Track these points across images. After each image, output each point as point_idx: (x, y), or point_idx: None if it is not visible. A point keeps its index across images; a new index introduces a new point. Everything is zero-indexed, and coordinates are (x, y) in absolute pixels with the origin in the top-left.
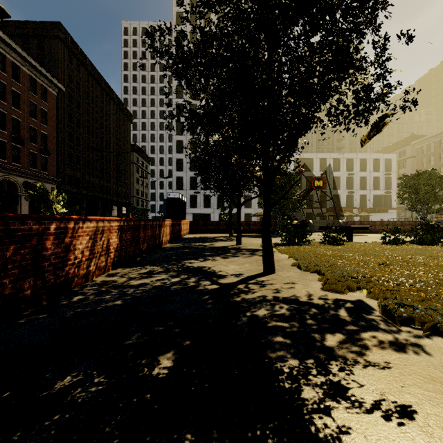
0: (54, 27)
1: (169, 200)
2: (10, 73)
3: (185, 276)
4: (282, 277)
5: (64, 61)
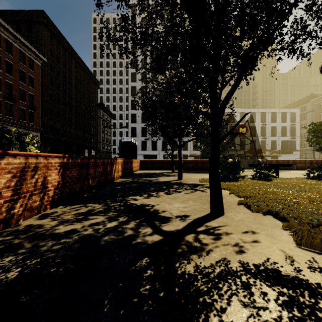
0: (39, 14)
1: (123, 143)
2: (4, 48)
3: (124, 218)
4: (235, 222)
5: (47, 40)
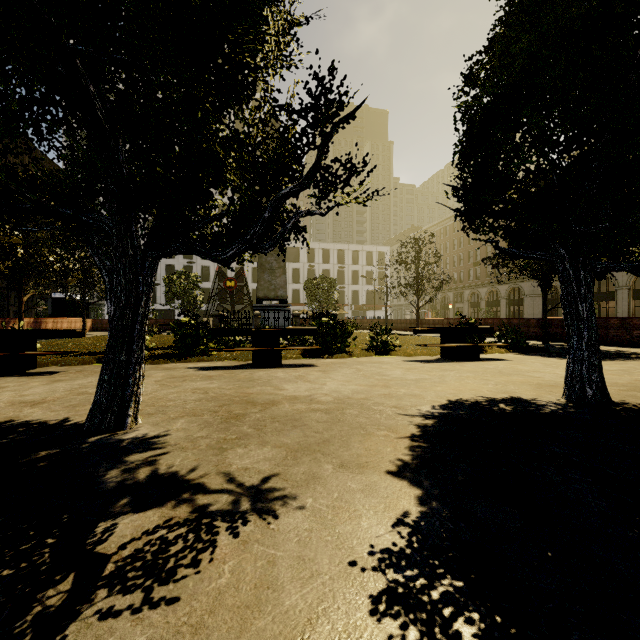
0: None
1: (55, 299)
2: None
3: None
4: None
5: None
